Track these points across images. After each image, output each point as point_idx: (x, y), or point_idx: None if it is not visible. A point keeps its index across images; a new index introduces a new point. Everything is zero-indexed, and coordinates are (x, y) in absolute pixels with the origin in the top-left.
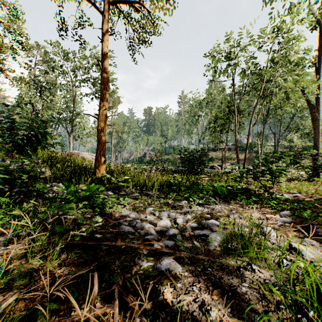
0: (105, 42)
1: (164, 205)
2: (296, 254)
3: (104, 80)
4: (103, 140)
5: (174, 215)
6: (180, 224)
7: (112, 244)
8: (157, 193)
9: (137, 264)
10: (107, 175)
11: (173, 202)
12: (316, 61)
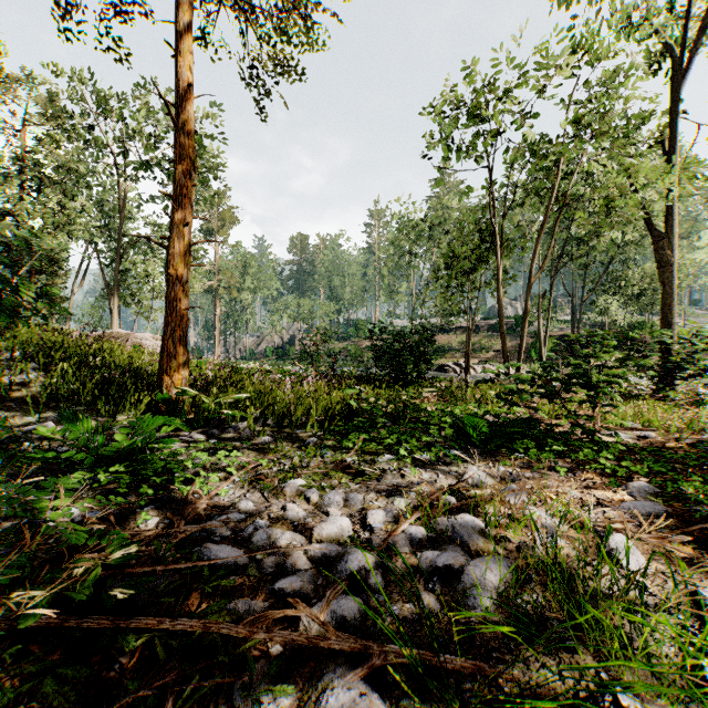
0: (187, 57)
1: (335, 470)
2: None
3: (185, 152)
4: (183, 302)
5: (362, 500)
6: (378, 528)
7: (163, 627)
8: (318, 434)
9: None
10: (190, 390)
11: (358, 459)
12: (667, 136)
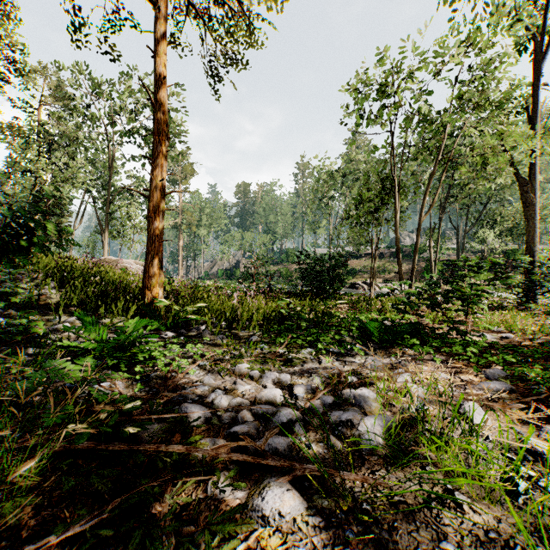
0: (162, 57)
1: (271, 358)
2: (546, 469)
3: (161, 127)
4: (159, 237)
5: (290, 378)
6: (301, 396)
7: (161, 449)
8: (258, 333)
9: (210, 498)
10: (165, 301)
11: (288, 351)
12: (531, 104)
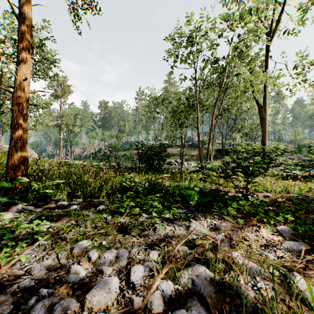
0: None
1: (112, 230)
2: None
3: (25, 37)
4: (23, 126)
5: (128, 256)
6: (138, 284)
7: None
8: (106, 202)
9: None
10: (24, 178)
11: (127, 220)
12: (263, 65)
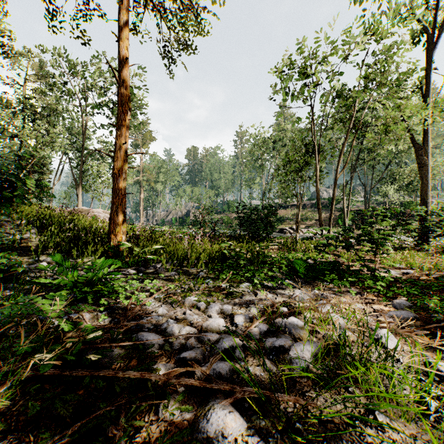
0: (125, 41)
1: (215, 291)
2: None
3: (124, 99)
4: (123, 190)
5: (231, 309)
6: (240, 325)
7: (118, 375)
8: (204, 270)
9: (161, 419)
10: (127, 243)
11: (229, 285)
12: (424, 84)
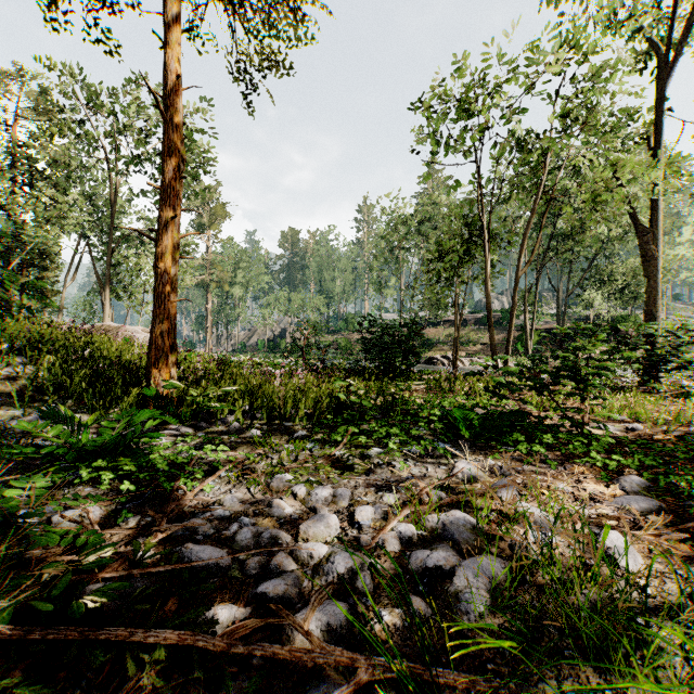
0: (175, 48)
1: (323, 464)
2: None
3: (174, 144)
4: (171, 295)
5: (350, 496)
6: (366, 525)
7: (134, 639)
8: (307, 427)
9: None
10: (178, 383)
11: (347, 453)
12: (651, 133)
